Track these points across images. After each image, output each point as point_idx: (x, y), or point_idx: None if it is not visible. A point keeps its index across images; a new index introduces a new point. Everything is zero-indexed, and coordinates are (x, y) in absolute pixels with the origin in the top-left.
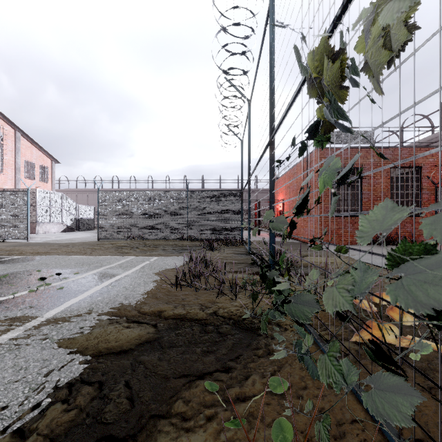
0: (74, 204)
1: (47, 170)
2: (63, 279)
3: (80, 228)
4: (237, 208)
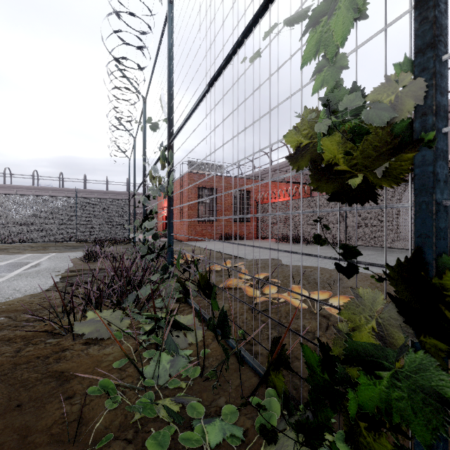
0: None
1: None
2: None
3: None
4: (125, 214)
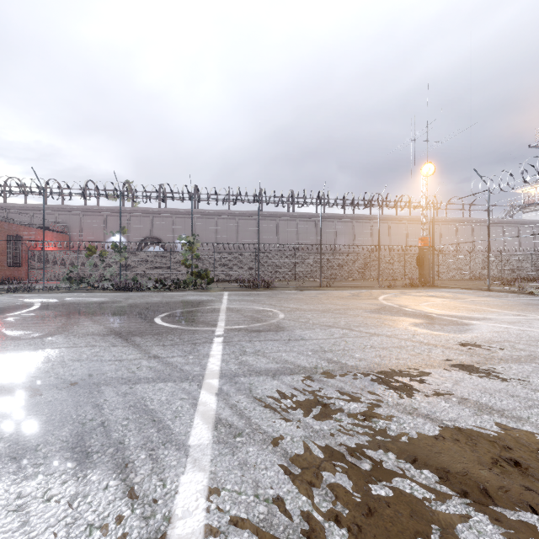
0: None
1: None
2: None
3: None
4: None
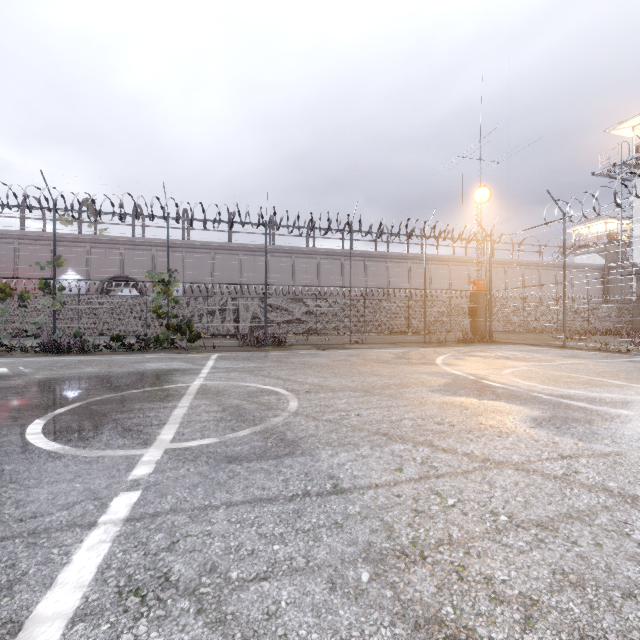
0: None
1: None
2: None
3: None
4: None
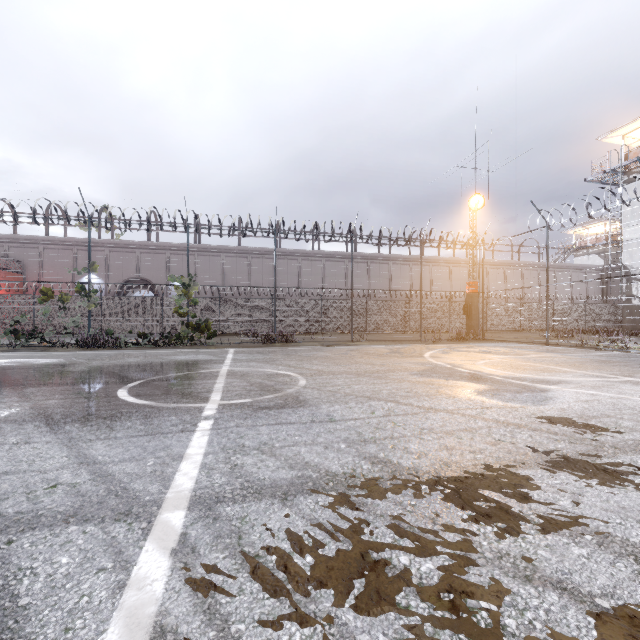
0: None
1: None
2: None
3: None
4: None
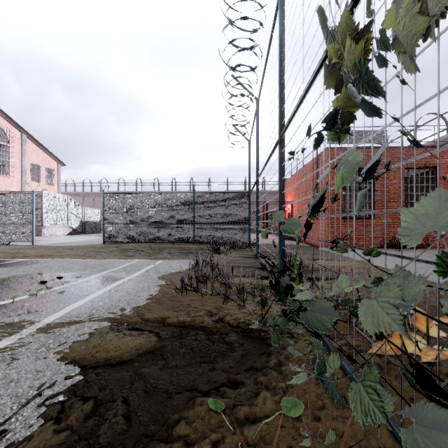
0: (80, 206)
1: (54, 172)
2: (64, 283)
3: (86, 231)
4: (244, 211)
